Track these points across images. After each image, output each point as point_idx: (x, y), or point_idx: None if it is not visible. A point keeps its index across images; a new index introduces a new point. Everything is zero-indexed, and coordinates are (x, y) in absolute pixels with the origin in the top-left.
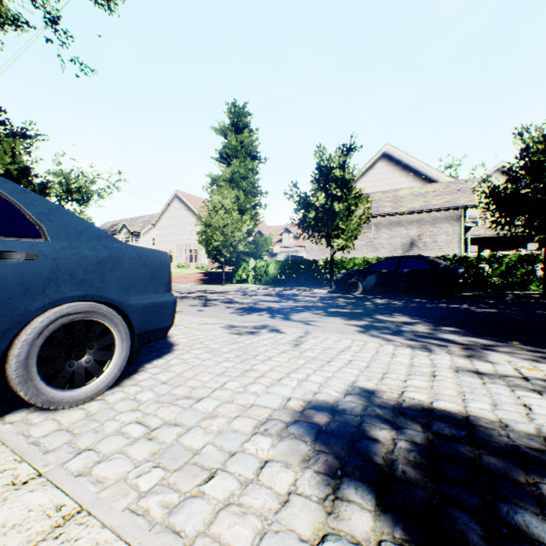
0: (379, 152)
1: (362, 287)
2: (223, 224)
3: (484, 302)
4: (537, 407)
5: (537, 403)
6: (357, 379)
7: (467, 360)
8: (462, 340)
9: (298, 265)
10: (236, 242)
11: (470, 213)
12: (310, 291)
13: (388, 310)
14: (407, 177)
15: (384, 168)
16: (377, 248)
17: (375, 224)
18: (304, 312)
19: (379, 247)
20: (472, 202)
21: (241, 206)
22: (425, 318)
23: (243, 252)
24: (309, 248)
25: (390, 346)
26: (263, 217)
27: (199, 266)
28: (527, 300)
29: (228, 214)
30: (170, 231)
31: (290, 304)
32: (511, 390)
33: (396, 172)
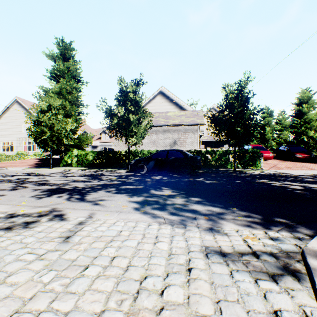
0: (158, 90)
1: (146, 169)
2: (50, 123)
3: (210, 176)
4: (288, 316)
5: (285, 306)
6: (106, 306)
7: (211, 235)
8: (205, 210)
9: (108, 154)
10: (62, 137)
11: (201, 128)
12: (114, 171)
13: (160, 184)
14: (172, 103)
15: (161, 99)
16: (156, 145)
17: (156, 131)
18: (101, 191)
19: (157, 144)
20: (203, 122)
21: (68, 112)
22: (181, 190)
23: (69, 144)
24: (116, 143)
25: (156, 225)
26: (85, 121)
27: (36, 154)
28: (228, 174)
29: (54, 116)
30: (10, 127)
31: (94, 183)
32: (255, 281)
33: (167, 103)
